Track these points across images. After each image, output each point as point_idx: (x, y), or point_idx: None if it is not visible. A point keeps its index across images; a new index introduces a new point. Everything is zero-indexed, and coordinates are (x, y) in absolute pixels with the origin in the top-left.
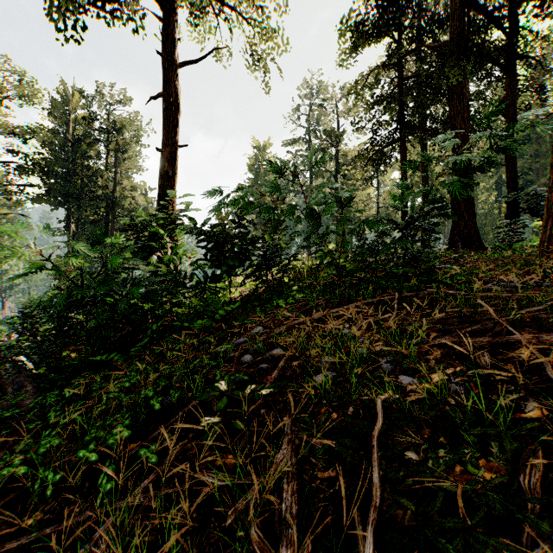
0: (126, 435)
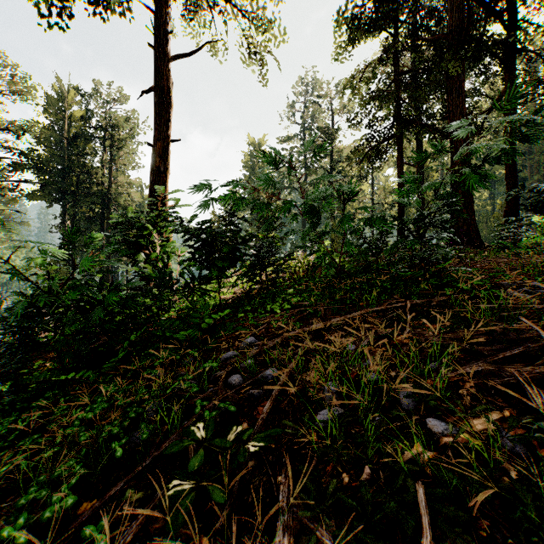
0: (69, 503)
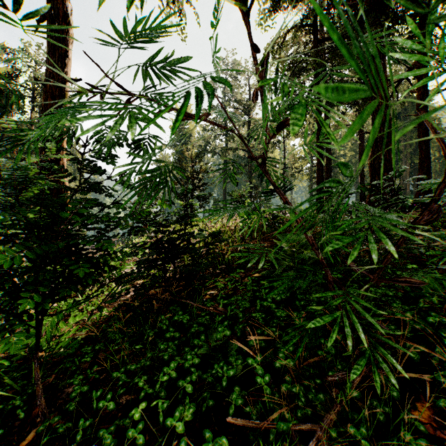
0: None
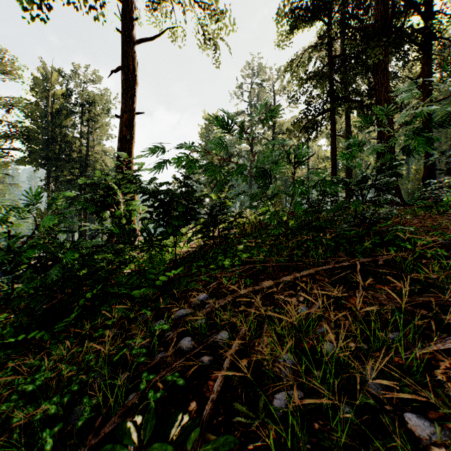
0: None
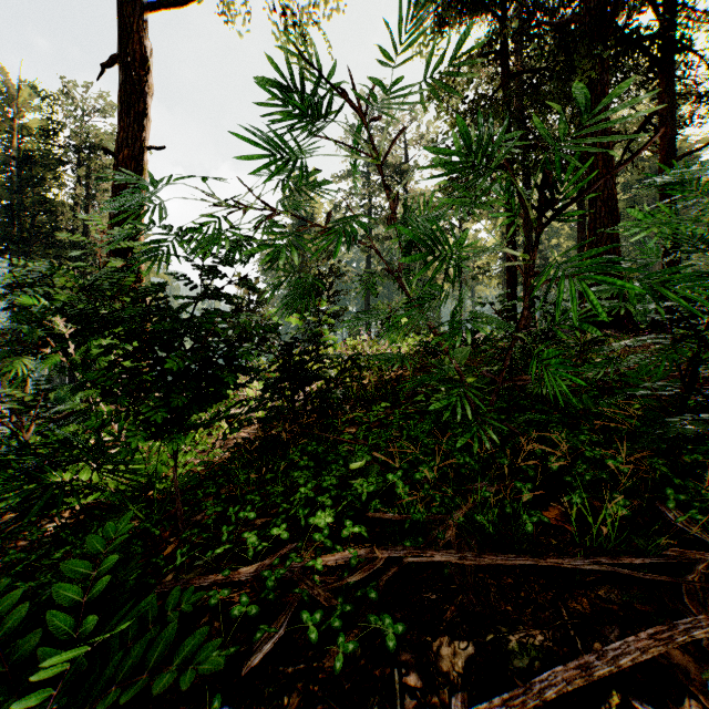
0: None
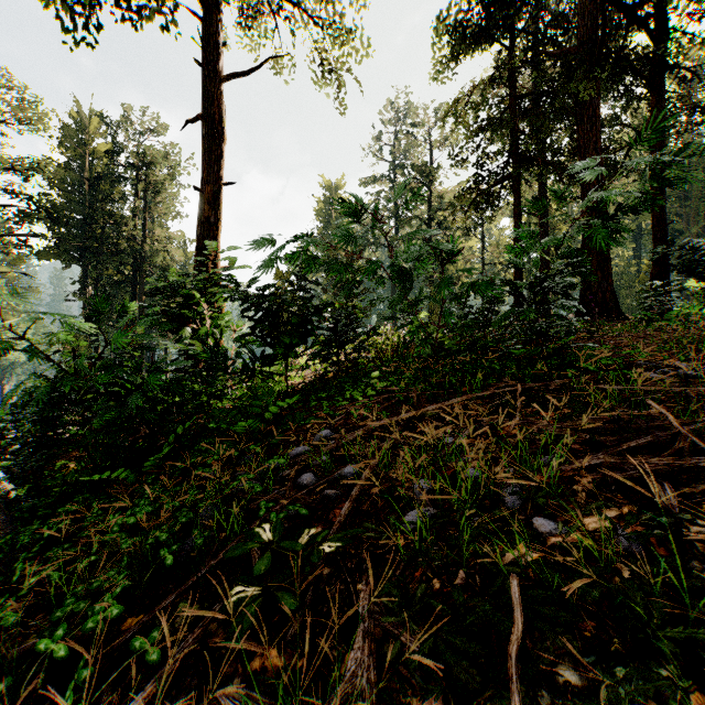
0: (115, 614)
